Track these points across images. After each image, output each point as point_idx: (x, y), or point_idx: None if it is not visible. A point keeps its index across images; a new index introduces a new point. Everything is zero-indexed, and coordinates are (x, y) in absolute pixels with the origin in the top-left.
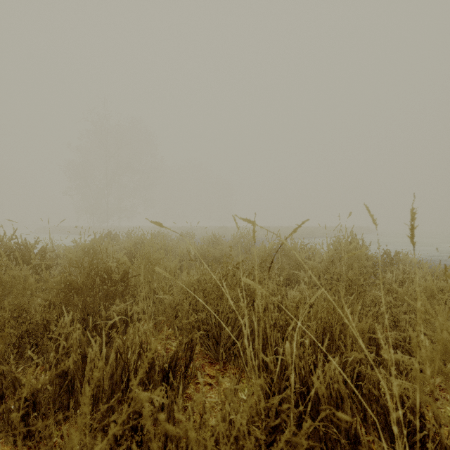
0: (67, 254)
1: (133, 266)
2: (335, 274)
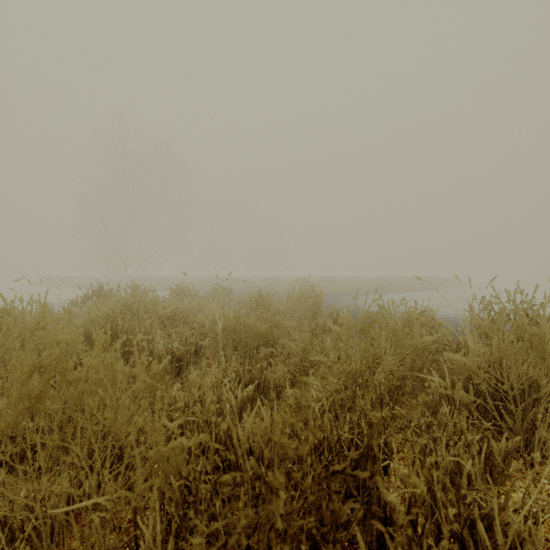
0: None
1: None
2: (515, 386)
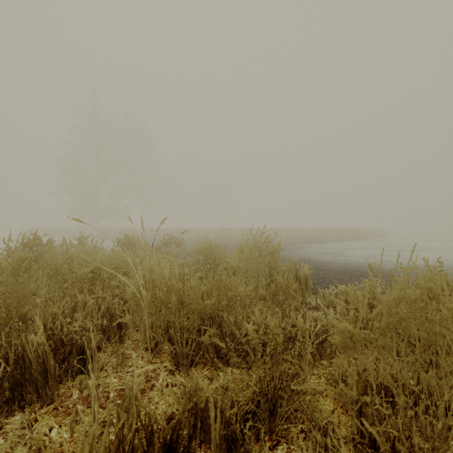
0: None
1: None
2: None
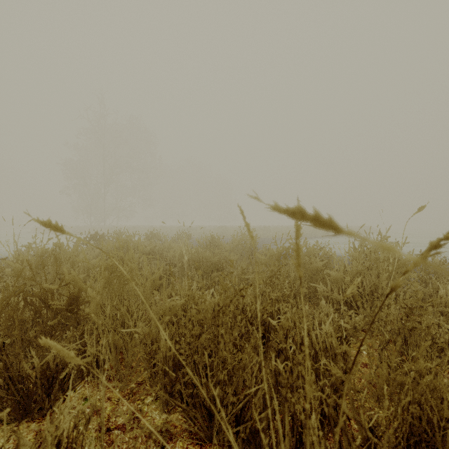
0: (12, 265)
1: (87, 287)
2: (366, 289)
